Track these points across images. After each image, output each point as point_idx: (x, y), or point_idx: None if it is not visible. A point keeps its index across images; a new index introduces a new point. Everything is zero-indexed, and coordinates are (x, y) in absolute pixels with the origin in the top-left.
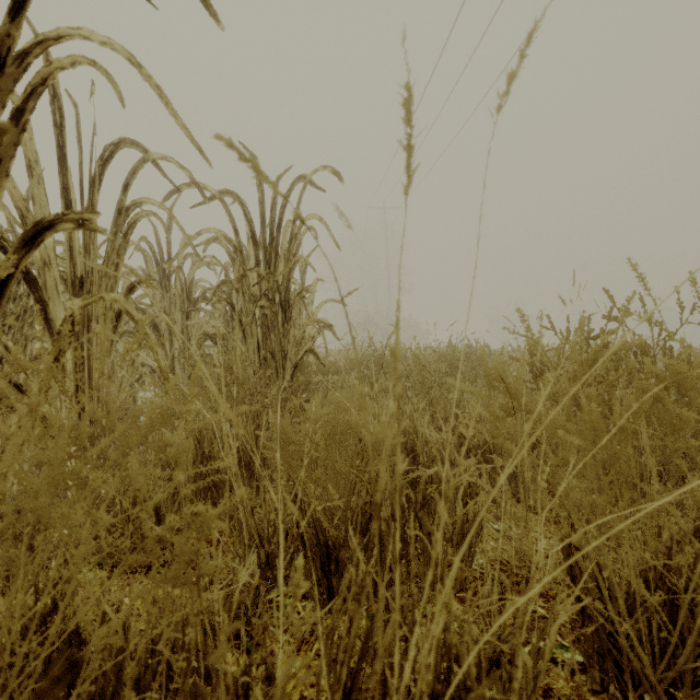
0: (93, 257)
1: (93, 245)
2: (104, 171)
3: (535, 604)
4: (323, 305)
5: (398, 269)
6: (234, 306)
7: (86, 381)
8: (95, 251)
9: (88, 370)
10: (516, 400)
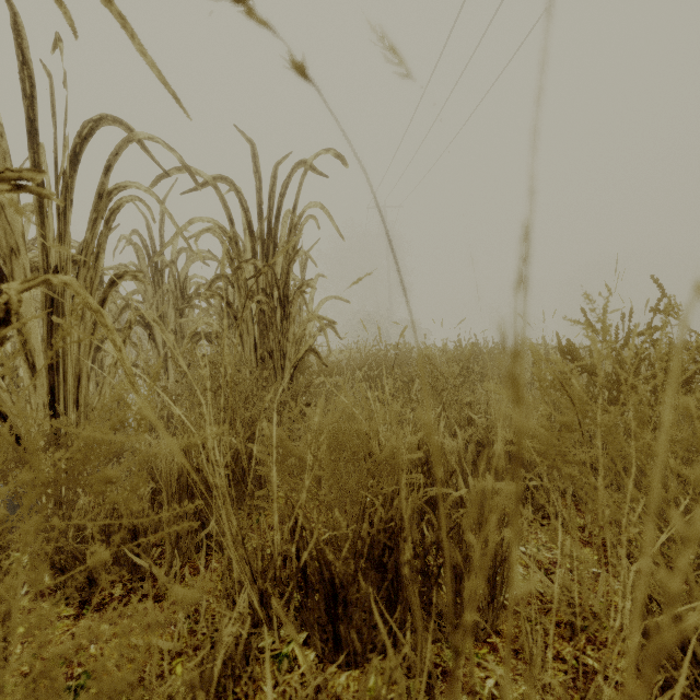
0: (67, 244)
1: (67, 230)
2: (82, 150)
3: (583, 653)
4: (324, 302)
5: (531, 145)
6: (229, 302)
7: (61, 383)
8: (69, 236)
9: (63, 371)
10: (581, 412)
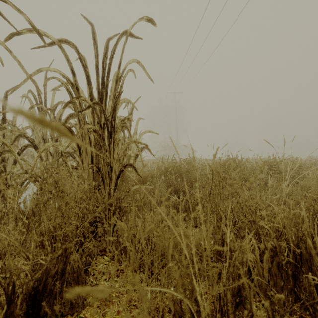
0: None
1: None
2: None
3: None
4: (143, 134)
5: None
6: (71, 130)
7: None
8: None
9: None
10: None
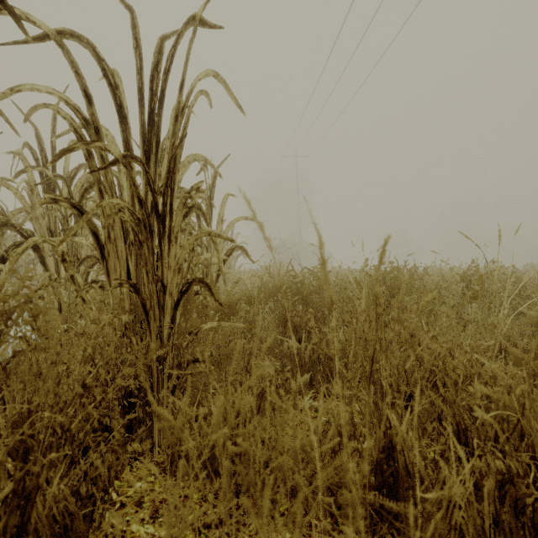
0: None
1: None
2: None
3: None
4: (234, 222)
5: None
6: (84, 212)
7: None
8: None
9: None
10: None
